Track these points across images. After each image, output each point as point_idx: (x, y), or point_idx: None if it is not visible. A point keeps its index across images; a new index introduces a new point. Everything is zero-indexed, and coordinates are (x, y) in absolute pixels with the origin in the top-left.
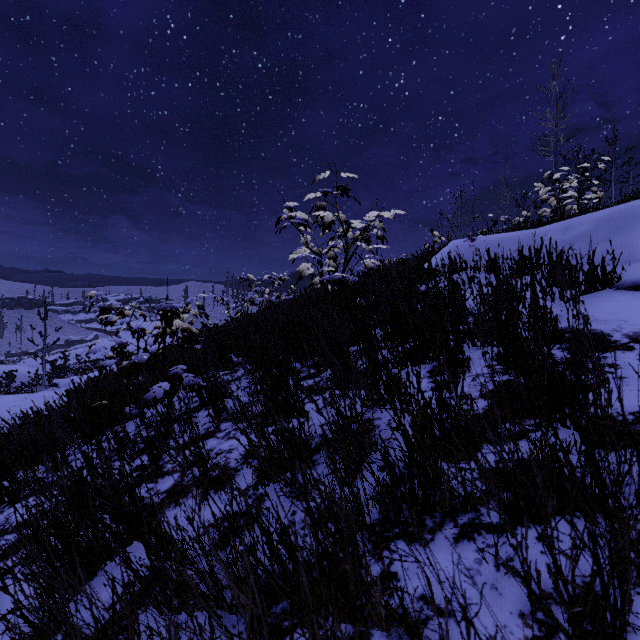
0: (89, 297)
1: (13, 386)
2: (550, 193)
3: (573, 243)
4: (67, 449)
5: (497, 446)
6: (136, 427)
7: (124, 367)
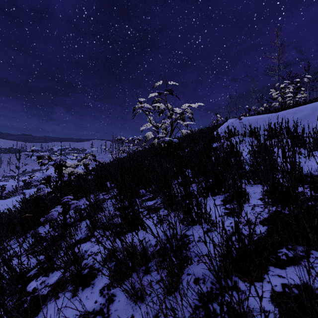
0: (31, 150)
1: (4, 192)
2: (279, 94)
3: (300, 121)
4: (11, 239)
5: (280, 269)
6: (49, 228)
7: (36, 196)
